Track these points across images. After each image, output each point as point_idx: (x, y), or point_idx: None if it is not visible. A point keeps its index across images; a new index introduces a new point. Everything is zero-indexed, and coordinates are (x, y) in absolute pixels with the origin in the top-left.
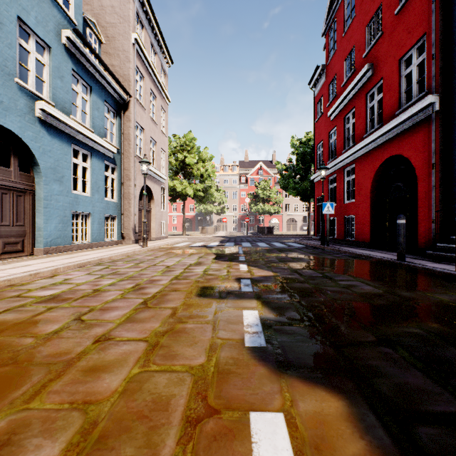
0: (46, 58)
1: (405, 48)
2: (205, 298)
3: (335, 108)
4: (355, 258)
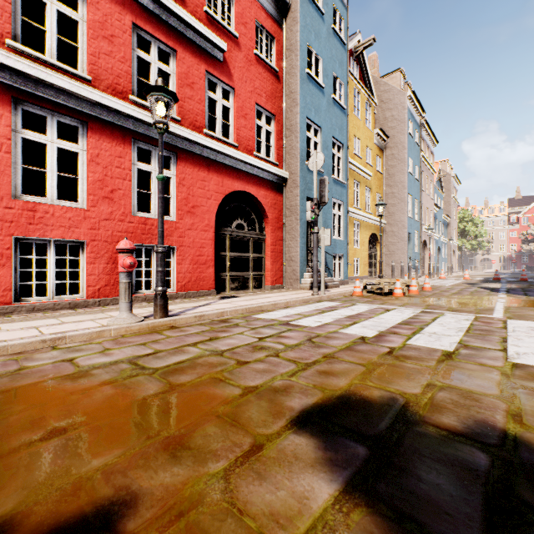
0: (440, 225)
1: None
2: None
3: None
4: None
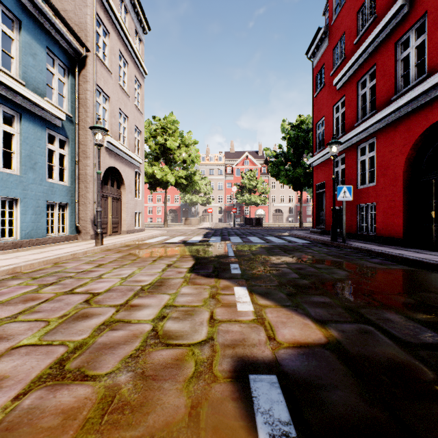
0: None
1: None
2: None
3: (345, 72)
4: (416, 268)
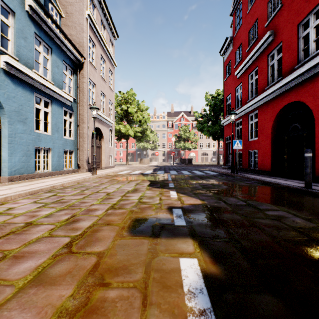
0: (11, 21)
1: (303, 15)
2: (137, 237)
3: (241, 68)
4: (265, 185)
